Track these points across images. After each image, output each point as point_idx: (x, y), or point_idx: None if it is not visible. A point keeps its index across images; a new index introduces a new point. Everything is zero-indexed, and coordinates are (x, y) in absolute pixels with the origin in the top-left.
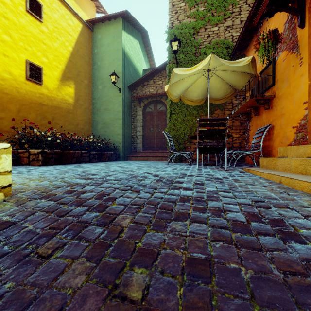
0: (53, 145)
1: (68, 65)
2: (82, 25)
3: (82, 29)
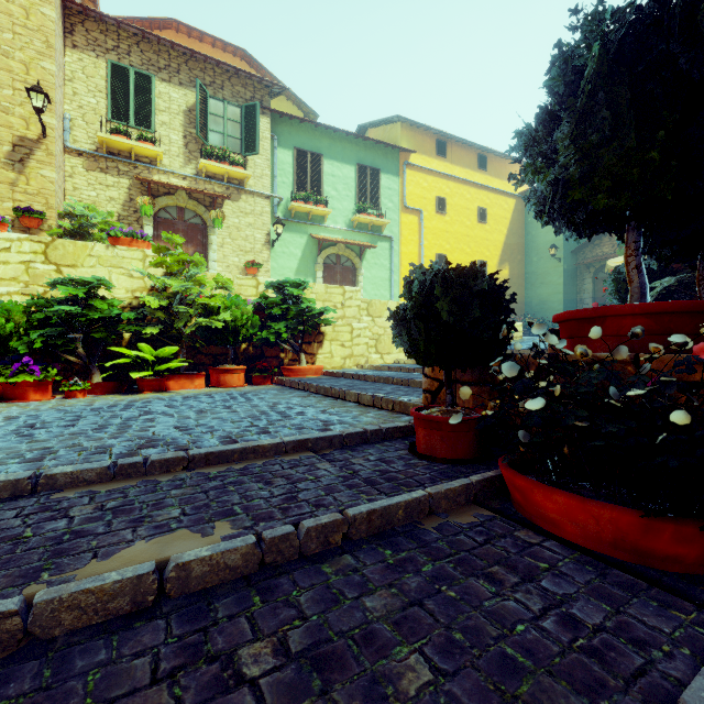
0: None
1: (503, 249)
2: (516, 199)
3: (516, 204)
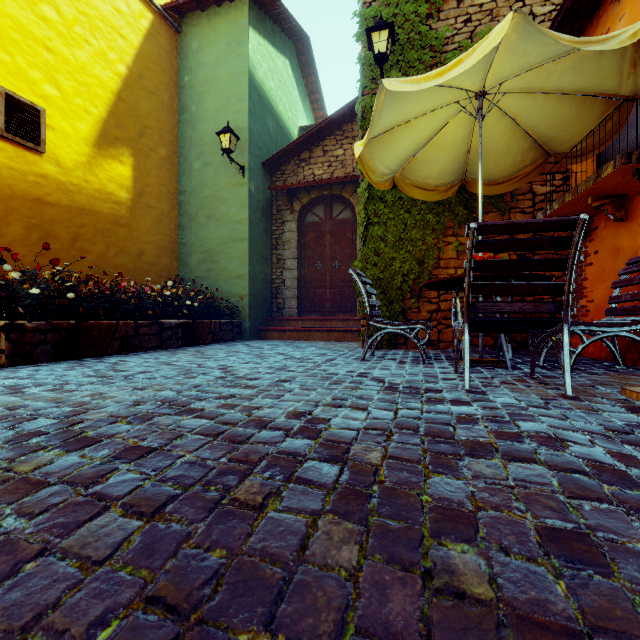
0: (51, 307)
1: (115, 110)
2: (154, 15)
3: (154, 26)
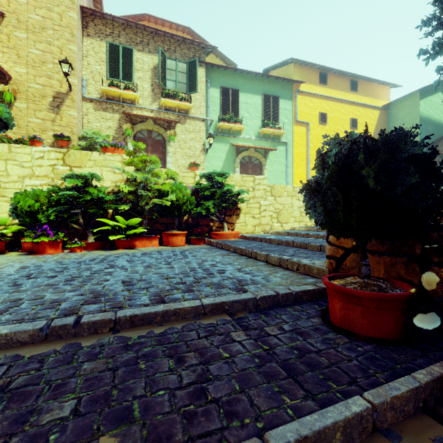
0: None
1: None
2: (379, 111)
3: (379, 114)
